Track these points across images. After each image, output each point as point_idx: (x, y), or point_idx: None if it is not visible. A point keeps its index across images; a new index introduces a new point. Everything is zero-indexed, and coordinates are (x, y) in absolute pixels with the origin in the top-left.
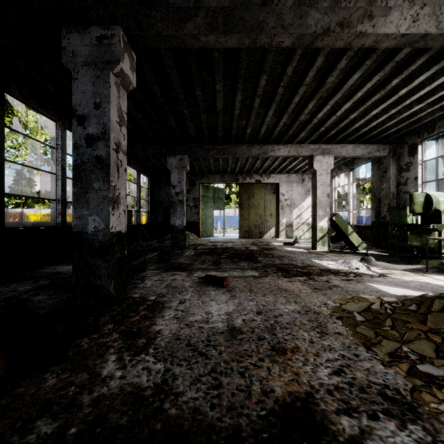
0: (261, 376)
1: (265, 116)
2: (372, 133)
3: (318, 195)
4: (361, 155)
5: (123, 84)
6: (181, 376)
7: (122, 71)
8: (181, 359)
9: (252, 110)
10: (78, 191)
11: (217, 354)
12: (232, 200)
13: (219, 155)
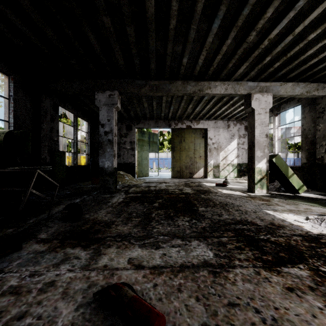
0: None
1: (207, 35)
2: (318, 67)
3: (256, 136)
4: (300, 94)
5: None
6: None
7: None
8: None
9: (192, 20)
10: None
11: None
12: (165, 146)
13: (152, 91)
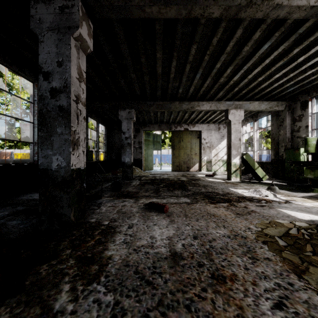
0: (206, 310)
1: (193, 79)
2: (274, 92)
3: (232, 139)
4: (265, 109)
5: (82, 48)
6: (130, 310)
7: (81, 36)
8: (130, 289)
9: (183, 74)
10: (43, 134)
11: (163, 282)
12: (166, 143)
13: (158, 109)
